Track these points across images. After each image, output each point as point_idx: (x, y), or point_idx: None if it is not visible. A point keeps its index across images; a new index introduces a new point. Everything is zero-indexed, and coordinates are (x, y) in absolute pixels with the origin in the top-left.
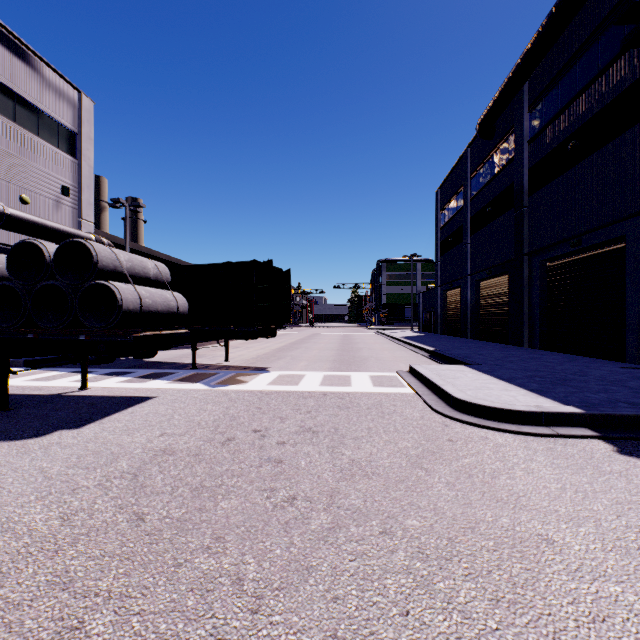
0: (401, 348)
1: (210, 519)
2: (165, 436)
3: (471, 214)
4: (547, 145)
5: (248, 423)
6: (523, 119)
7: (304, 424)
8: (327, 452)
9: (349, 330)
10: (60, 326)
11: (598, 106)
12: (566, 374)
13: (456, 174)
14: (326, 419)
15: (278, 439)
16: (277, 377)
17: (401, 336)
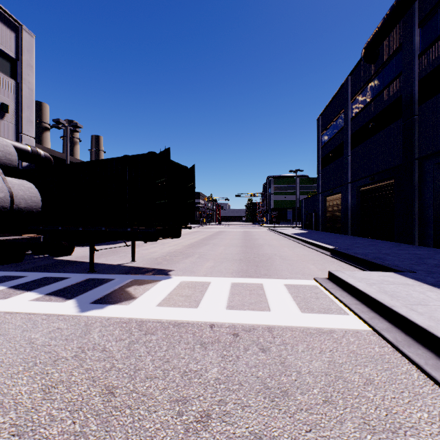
0: (297, 244)
1: None
2: None
3: (352, 131)
4: None
5: None
6: (414, 34)
7: None
8: None
9: (247, 227)
10: None
11: None
12: None
13: (337, 101)
14: None
15: None
16: (176, 288)
17: (291, 233)
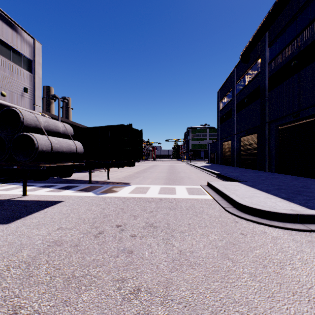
0: (201, 172)
1: (70, 314)
2: (60, 230)
3: (236, 102)
4: (279, 64)
5: (114, 220)
6: (265, 51)
7: (148, 221)
8: (163, 244)
9: (173, 162)
10: (1, 160)
11: (309, 41)
12: (297, 187)
13: (228, 82)
14: (162, 217)
15: (131, 232)
16: (134, 188)
17: (200, 165)
